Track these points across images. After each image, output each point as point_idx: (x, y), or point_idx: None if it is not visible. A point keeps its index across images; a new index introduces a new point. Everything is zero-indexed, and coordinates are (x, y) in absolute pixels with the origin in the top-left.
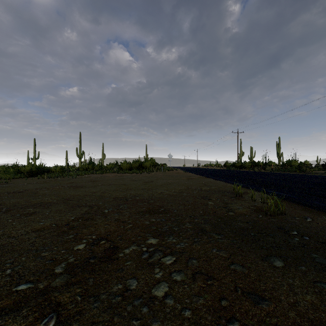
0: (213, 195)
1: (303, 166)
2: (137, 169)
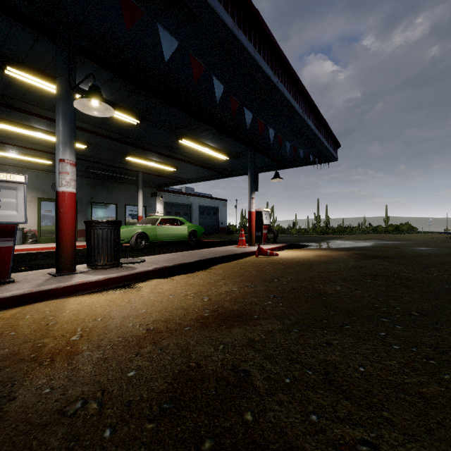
0: None
1: None
2: (392, 231)
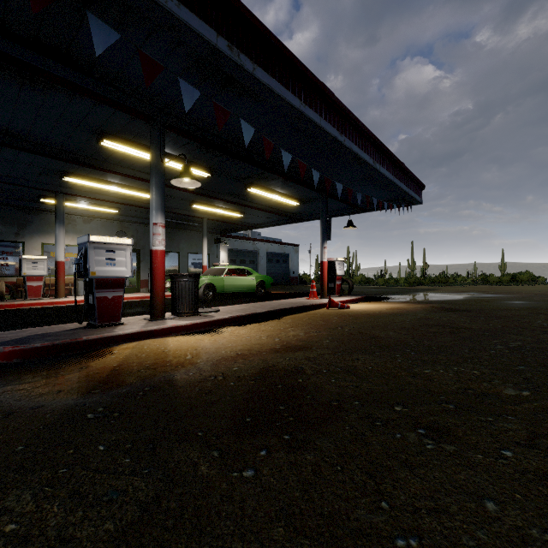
0: None
1: None
2: (508, 282)
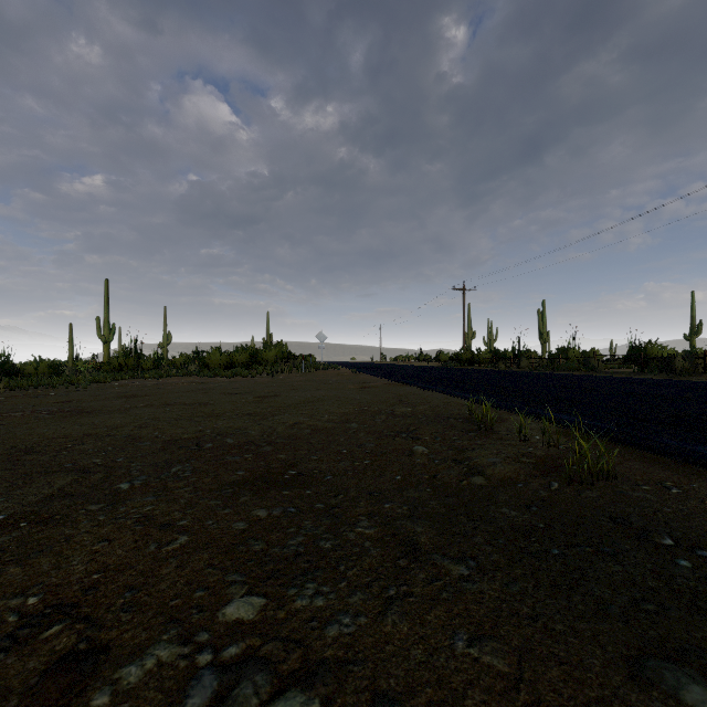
0: (423, 428)
1: (593, 360)
2: (245, 367)
